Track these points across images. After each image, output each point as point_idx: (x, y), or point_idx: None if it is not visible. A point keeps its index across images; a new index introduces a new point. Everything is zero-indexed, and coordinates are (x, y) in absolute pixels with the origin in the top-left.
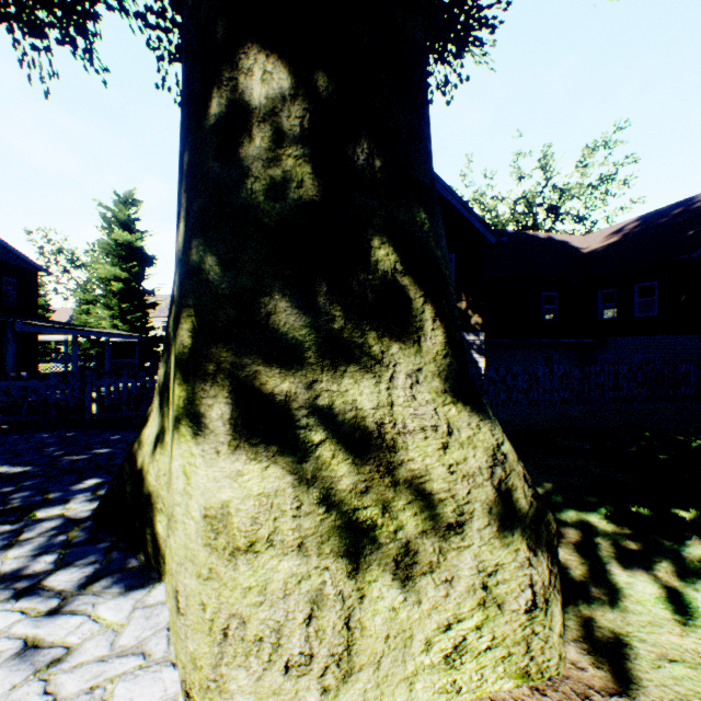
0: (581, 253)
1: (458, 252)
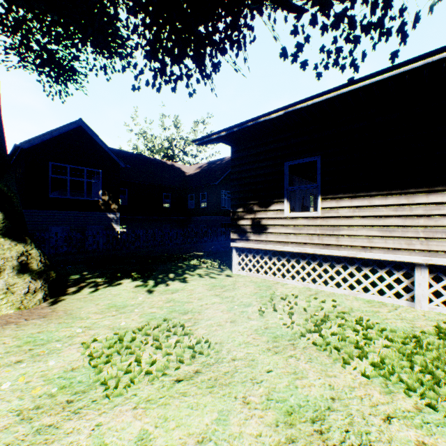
0: (185, 175)
1: (104, 169)
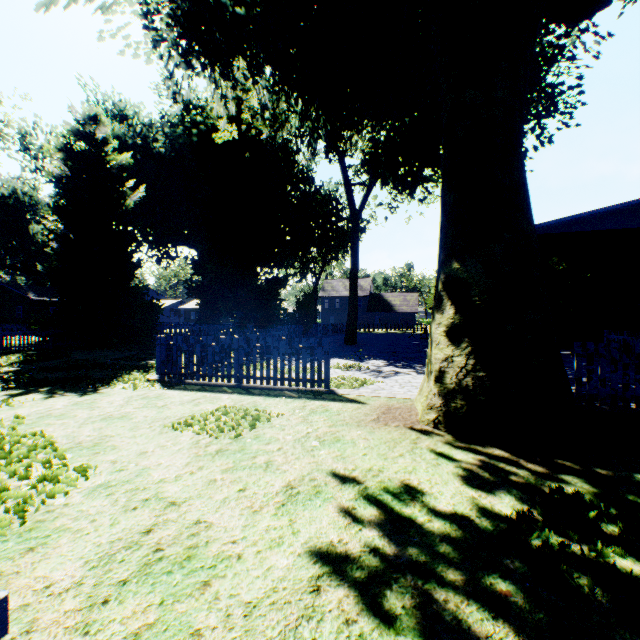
0: None
1: None
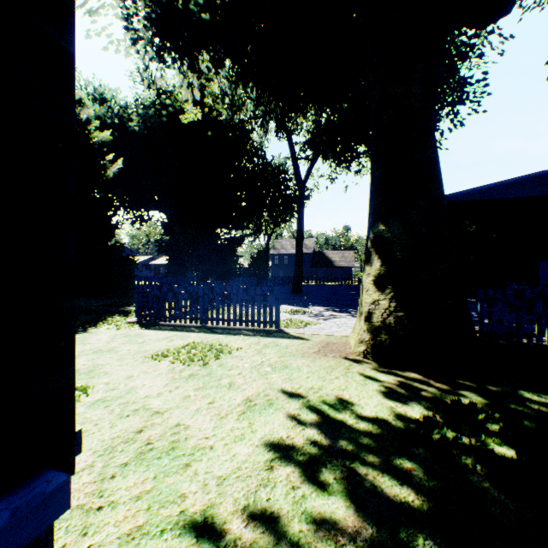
0: None
1: None
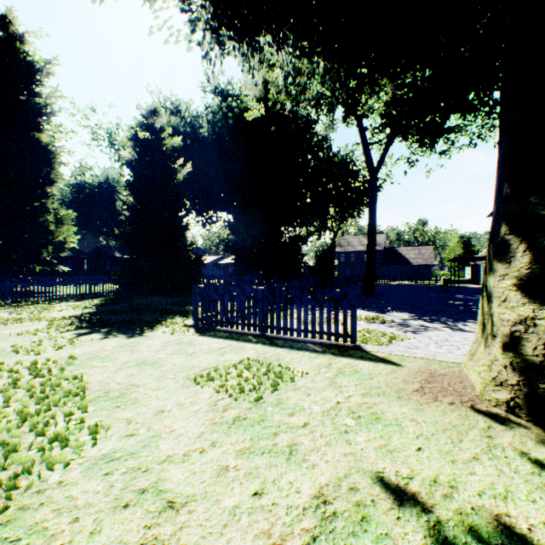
0: None
1: None
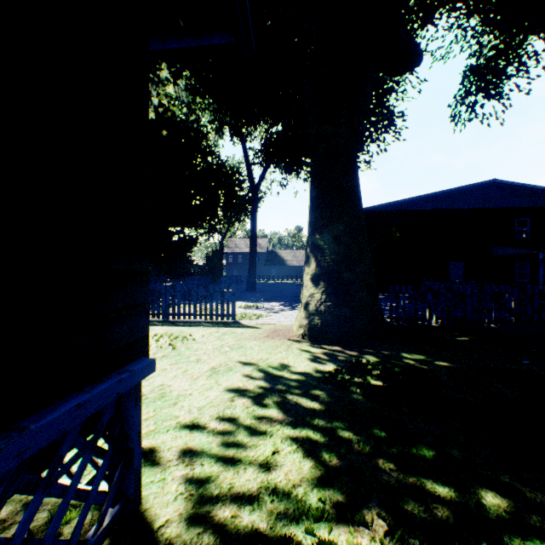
0: None
1: None
